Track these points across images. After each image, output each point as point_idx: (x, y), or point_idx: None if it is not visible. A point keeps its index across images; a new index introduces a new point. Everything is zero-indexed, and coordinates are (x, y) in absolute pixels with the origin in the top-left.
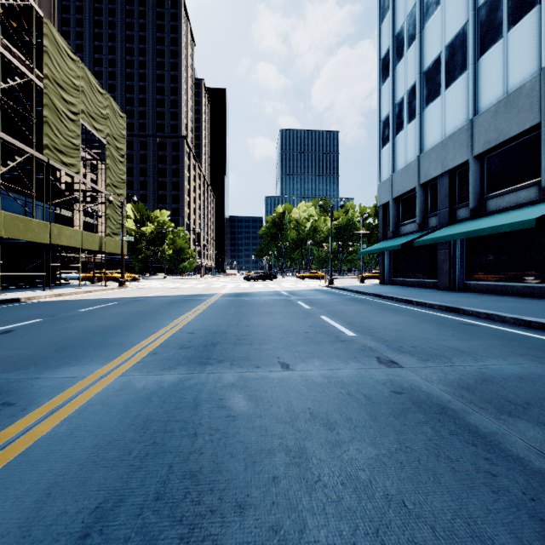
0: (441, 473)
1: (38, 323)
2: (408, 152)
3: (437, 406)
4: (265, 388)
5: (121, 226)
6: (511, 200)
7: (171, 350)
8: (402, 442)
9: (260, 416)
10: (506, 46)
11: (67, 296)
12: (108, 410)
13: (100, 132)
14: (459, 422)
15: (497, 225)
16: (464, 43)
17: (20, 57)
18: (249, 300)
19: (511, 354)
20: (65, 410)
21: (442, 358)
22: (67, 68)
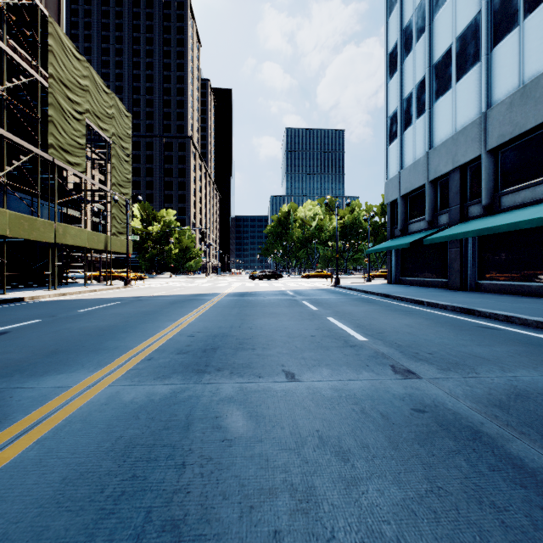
0: (488, 529)
1: (36, 324)
2: (416, 147)
3: (468, 430)
4: (267, 403)
5: (126, 225)
6: (527, 196)
7: (168, 355)
8: (432, 480)
9: (260, 441)
10: (522, 35)
11: (71, 296)
12: (88, 430)
13: (106, 131)
14: (498, 453)
15: (514, 222)
16: (476, 34)
17: (27, 57)
18: (253, 300)
19: (542, 363)
20: (40, 429)
21: (464, 367)
22: (72, 67)
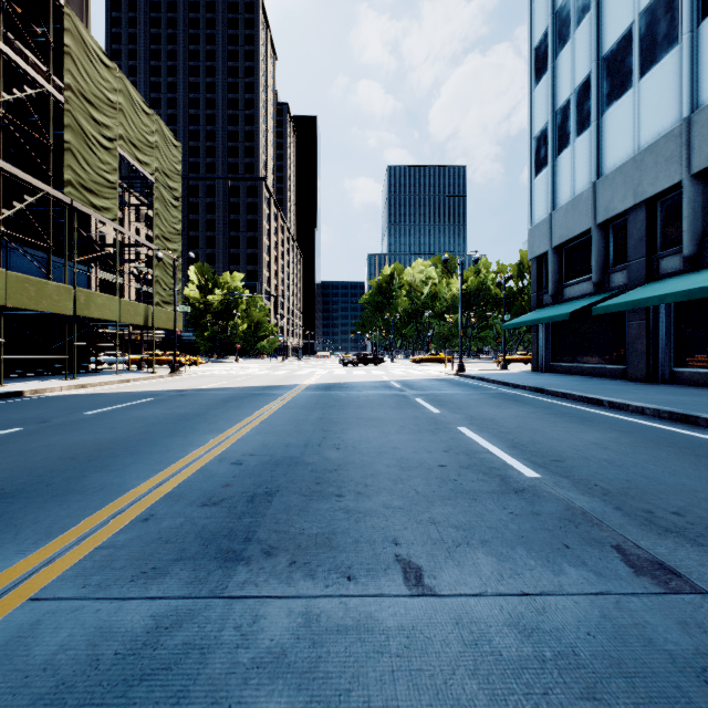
0: None
1: (8, 435)
2: (577, 178)
3: None
4: (365, 686)
5: (173, 291)
6: None
7: (183, 509)
8: None
9: None
10: None
11: (93, 388)
12: None
13: (146, 166)
14: None
15: None
16: (673, 3)
17: (41, 67)
18: (343, 395)
19: None
20: None
21: None
22: (99, 77)
